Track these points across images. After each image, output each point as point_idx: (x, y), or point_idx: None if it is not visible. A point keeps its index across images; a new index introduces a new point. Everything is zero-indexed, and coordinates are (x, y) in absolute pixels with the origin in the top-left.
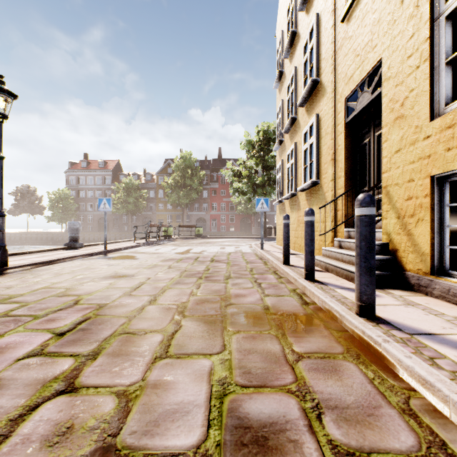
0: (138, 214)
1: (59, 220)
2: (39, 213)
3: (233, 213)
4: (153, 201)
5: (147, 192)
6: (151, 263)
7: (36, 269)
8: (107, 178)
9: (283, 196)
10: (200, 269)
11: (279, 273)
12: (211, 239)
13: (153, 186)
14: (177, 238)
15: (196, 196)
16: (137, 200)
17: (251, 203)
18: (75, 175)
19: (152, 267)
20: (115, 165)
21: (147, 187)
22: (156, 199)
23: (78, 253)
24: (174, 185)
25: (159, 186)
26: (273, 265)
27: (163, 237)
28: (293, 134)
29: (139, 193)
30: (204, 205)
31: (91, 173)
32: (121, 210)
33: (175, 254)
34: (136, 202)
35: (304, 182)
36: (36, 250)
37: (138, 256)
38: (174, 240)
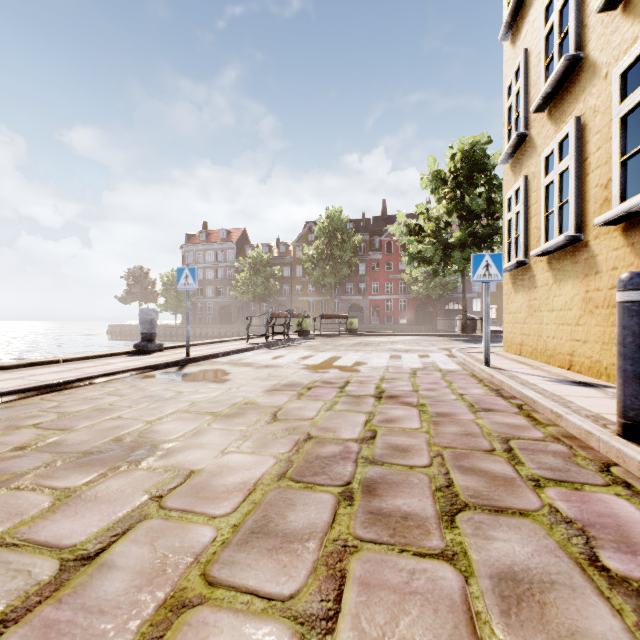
0: (269, 300)
1: (173, 309)
2: (153, 301)
3: (405, 296)
4: (289, 281)
5: (280, 269)
6: (240, 398)
7: (7, 405)
8: (230, 252)
9: (528, 251)
10: (348, 432)
11: (636, 482)
12: (372, 337)
13: (289, 260)
14: (318, 334)
15: (349, 271)
16: (267, 280)
17: (435, 281)
18: (192, 250)
19: (234, 413)
20: (240, 234)
21: (281, 262)
22: (293, 279)
23: (137, 363)
24: (317, 257)
25: (297, 261)
26: (566, 430)
27: (297, 333)
28: (566, 103)
29: (270, 271)
30: (360, 285)
31: (210, 247)
32: (246, 295)
33: (303, 370)
34: (266, 283)
35: (621, 199)
36: (77, 357)
37: (231, 374)
38: (313, 338)
